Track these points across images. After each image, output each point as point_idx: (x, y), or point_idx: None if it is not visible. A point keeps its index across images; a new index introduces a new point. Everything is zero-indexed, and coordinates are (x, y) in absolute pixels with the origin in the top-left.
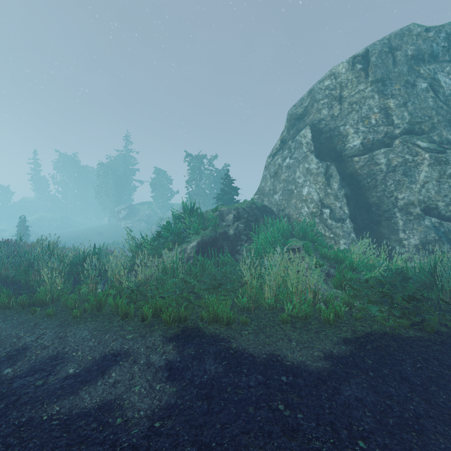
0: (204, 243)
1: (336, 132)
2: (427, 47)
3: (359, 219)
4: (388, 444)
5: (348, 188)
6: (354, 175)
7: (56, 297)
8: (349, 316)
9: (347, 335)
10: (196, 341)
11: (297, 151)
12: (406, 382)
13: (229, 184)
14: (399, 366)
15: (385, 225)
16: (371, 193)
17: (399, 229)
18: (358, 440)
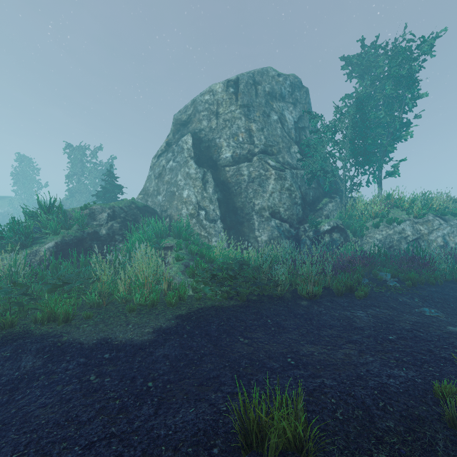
0: (65, 244)
1: (213, 143)
2: (278, 88)
3: (228, 220)
4: (171, 378)
5: (220, 193)
6: (226, 183)
7: None
8: (194, 298)
9: (183, 312)
10: (17, 343)
11: (179, 155)
12: (208, 336)
13: (112, 182)
14: (209, 327)
15: (246, 226)
16: (238, 199)
17: (256, 228)
18: (149, 383)
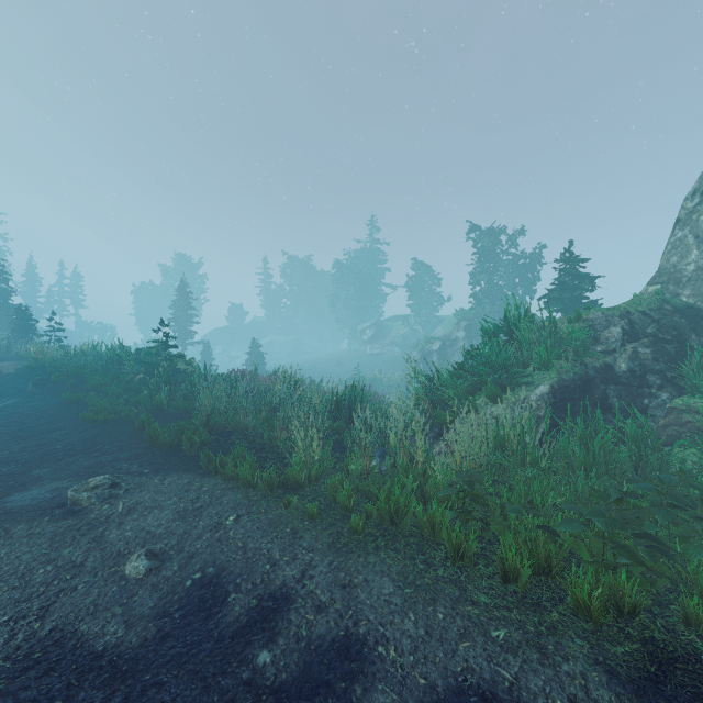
0: (563, 388)
1: None
2: None
3: None
4: None
5: None
6: None
7: (313, 474)
8: None
9: None
10: None
11: None
12: None
13: (574, 270)
14: None
15: None
16: None
17: None
18: None
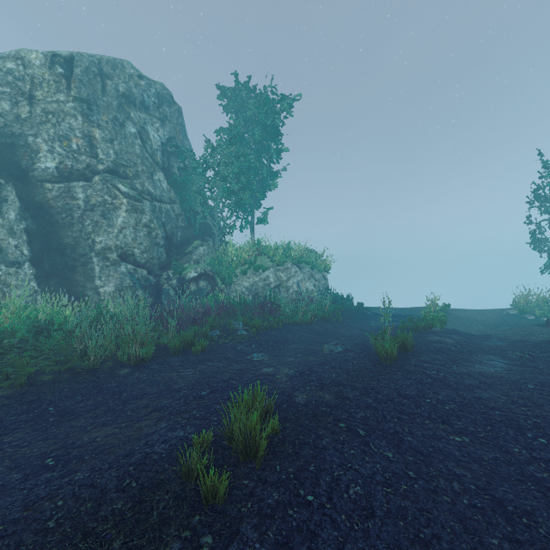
0: None
1: (22, 141)
2: (139, 94)
3: (48, 263)
4: None
5: (33, 221)
6: (46, 206)
7: None
8: None
9: None
10: None
11: None
12: None
13: None
14: None
15: (81, 272)
16: (67, 232)
17: (96, 276)
18: None
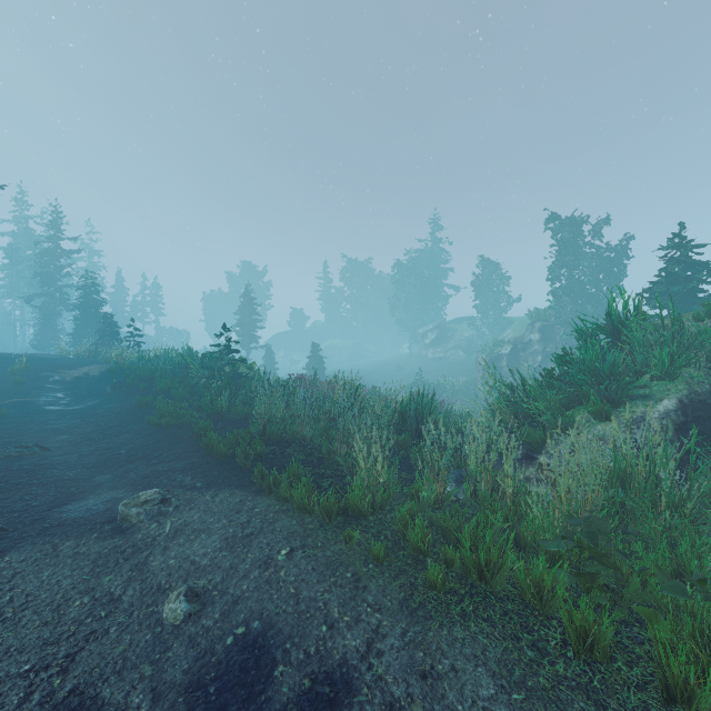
0: (696, 404)
1: None
2: None
3: None
4: None
5: None
6: None
7: (377, 499)
8: None
9: None
10: None
11: None
12: None
13: (686, 258)
14: None
15: None
16: None
17: None
18: None
